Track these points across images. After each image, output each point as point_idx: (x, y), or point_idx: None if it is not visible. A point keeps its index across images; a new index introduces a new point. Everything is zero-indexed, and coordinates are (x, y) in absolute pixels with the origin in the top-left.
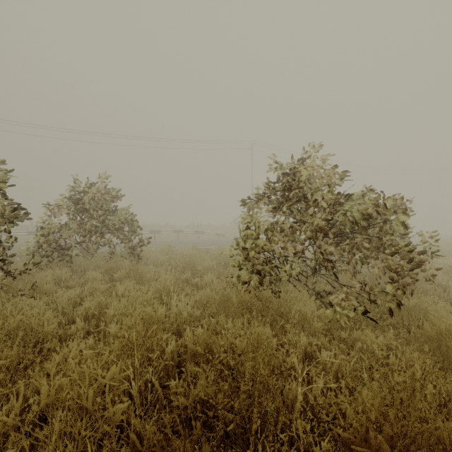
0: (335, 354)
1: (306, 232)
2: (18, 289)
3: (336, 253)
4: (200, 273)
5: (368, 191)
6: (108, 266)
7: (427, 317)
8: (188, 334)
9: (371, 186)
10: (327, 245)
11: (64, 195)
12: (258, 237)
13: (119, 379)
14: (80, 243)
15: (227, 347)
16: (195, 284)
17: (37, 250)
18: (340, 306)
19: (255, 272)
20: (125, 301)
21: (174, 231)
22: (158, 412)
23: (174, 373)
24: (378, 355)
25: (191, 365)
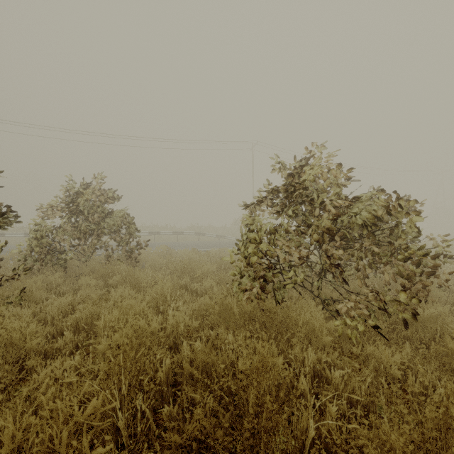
0: (347, 372)
1: (313, 236)
2: (5, 297)
3: (344, 258)
4: (199, 278)
5: (378, 193)
6: (103, 271)
7: (444, 329)
8: (185, 352)
9: (378, 187)
10: (334, 250)
11: (59, 196)
12: (261, 242)
13: (102, 412)
14: (76, 246)
15: (228, 364)
16: (195, 289)
17: (30, 254)
18: (347, 315)
19: (257, 279)
20: (117, 313)
21: (174, 232)
22: (150, 443)
23: (168, 394)
24: (396, 375)
25: (187, 387)
